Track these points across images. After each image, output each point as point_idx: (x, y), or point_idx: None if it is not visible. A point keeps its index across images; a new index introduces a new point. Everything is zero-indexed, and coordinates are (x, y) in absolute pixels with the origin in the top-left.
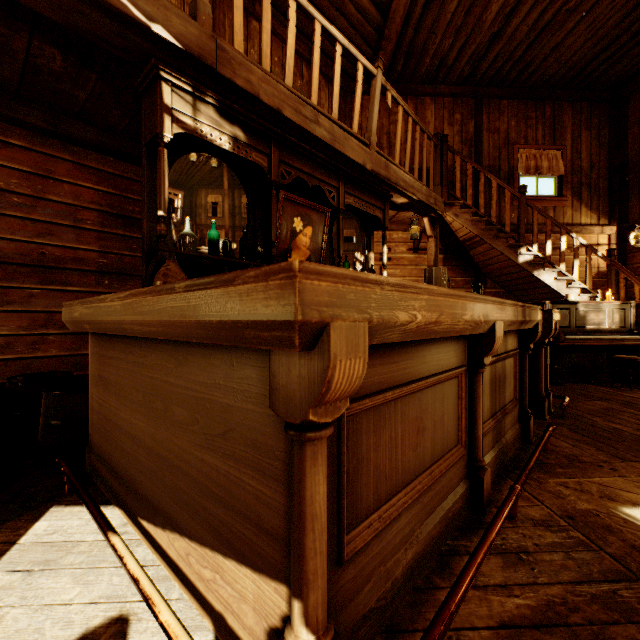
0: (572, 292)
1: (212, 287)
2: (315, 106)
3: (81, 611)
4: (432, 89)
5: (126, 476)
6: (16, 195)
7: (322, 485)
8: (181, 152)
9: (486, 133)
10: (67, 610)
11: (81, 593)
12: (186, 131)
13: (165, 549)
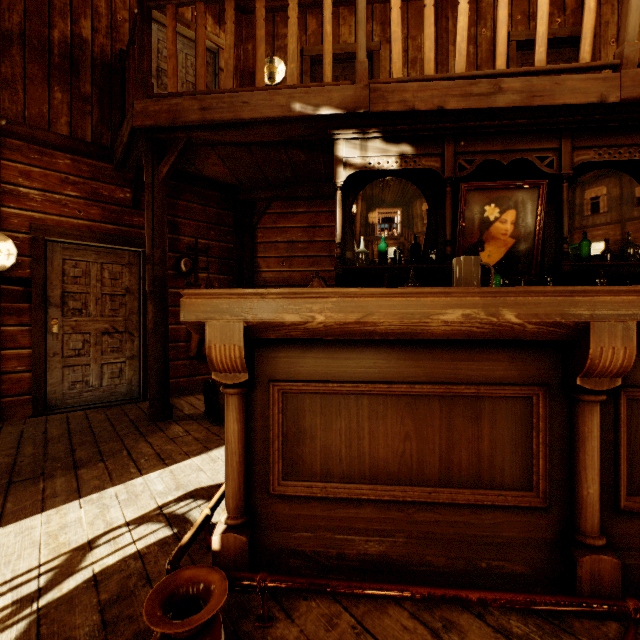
0: None
1: None
2: (501, 71)
3: None
4: None
5: None
6: (300, 243)
7: (232, 424)
8: (363, 185)
9: None
10: None
11: None
12: (357, 170)
13: None
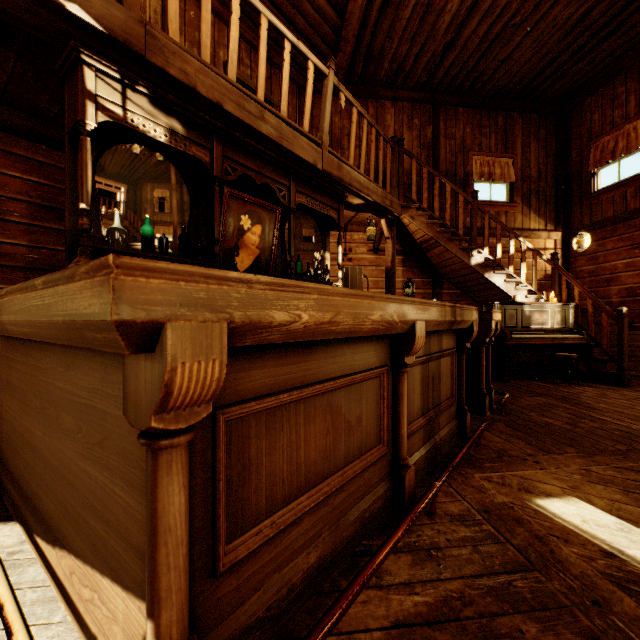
0: (520, 293)
1: (60, 284)
2: (261, 102)
3: None
4: (392, 93)
5: (27, 489)
6: None
7: (178, 495)
8: (112, 142)
9: (443, 139)
10: None
11: None
12: (114, 120)
13: (54, 568)
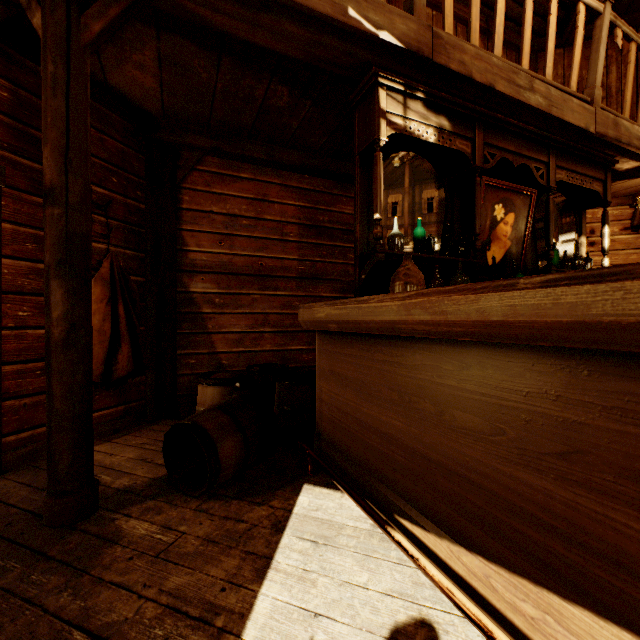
0: None
1: (617, 279)
2: (526, 71)
3: (380, 600)
4: None
5: (371, 470)
6: (245, 218)
7: None
8: (386, 155)
9: None
10: (367, 594)
11: (371, 580)
12: (397, 131)
13: (443, 559)
